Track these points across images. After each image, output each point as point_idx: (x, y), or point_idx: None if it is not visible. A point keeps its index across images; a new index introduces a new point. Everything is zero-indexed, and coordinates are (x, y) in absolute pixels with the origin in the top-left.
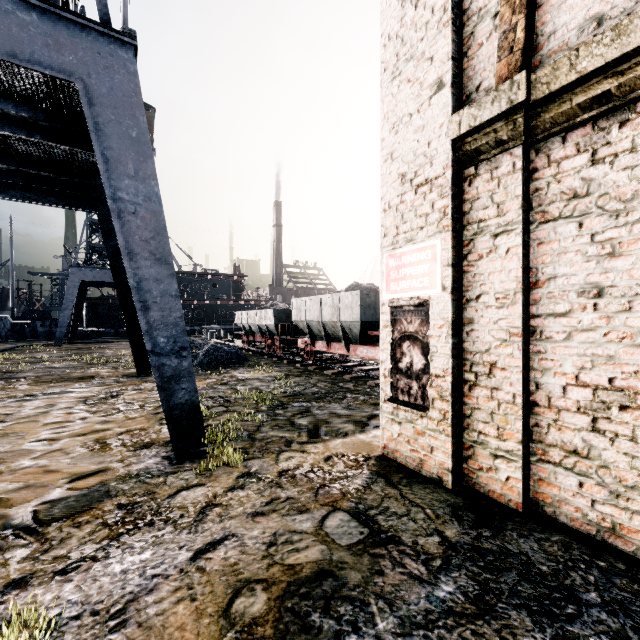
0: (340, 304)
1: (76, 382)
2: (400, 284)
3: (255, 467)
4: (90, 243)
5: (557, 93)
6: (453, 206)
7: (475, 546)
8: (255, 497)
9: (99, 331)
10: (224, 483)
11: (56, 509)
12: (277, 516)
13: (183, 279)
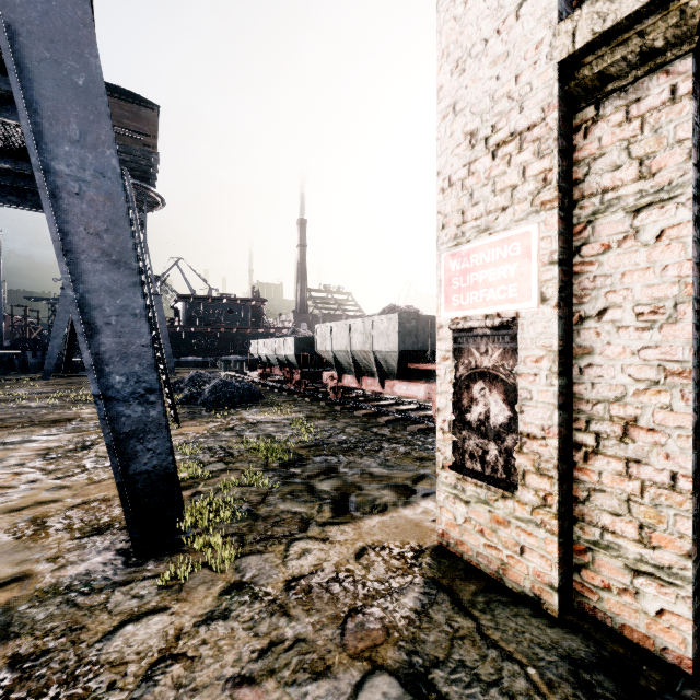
0: (373, 330)
1: (46, 427)
2: (468, 296)
3: (251, 571)
4: None
5: None
6: (560, 169)
7: None
8: (243, 638)
9: None
10: (198, 605)
11: None
12: (275, 686)
13: (195, 304)
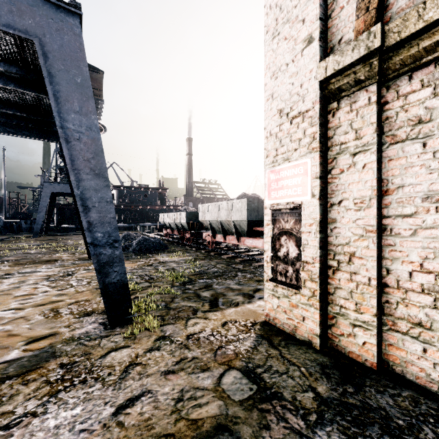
0: (233, 208)
1: (44, 264)
2: (279, 193)
3: (169, 331)
4: (58, 166)
5: (406, 39)
6: (320, 132)
7: (342, 401)
8: (168, 357)
9: (65, 227)
10: (144, 345)
11: (11, 368)
12: (184, 374)
13: (124, 191)
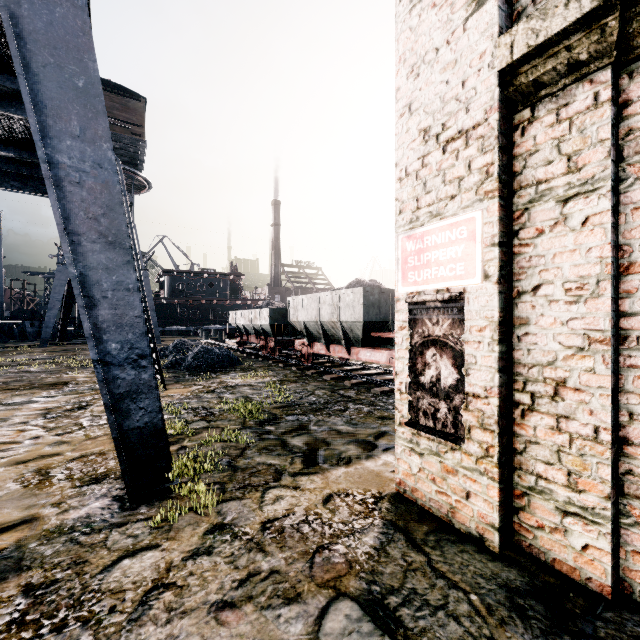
0: (340, 302)
1: (45, 389)
2: (422, 273)
3: (231, 514)
4: None
5: None
6: (500, 163)
7: None
8: (225, 570)
9: None
10: (185, 543)
11: None
12: (253, 610)
13: (178, 278)
